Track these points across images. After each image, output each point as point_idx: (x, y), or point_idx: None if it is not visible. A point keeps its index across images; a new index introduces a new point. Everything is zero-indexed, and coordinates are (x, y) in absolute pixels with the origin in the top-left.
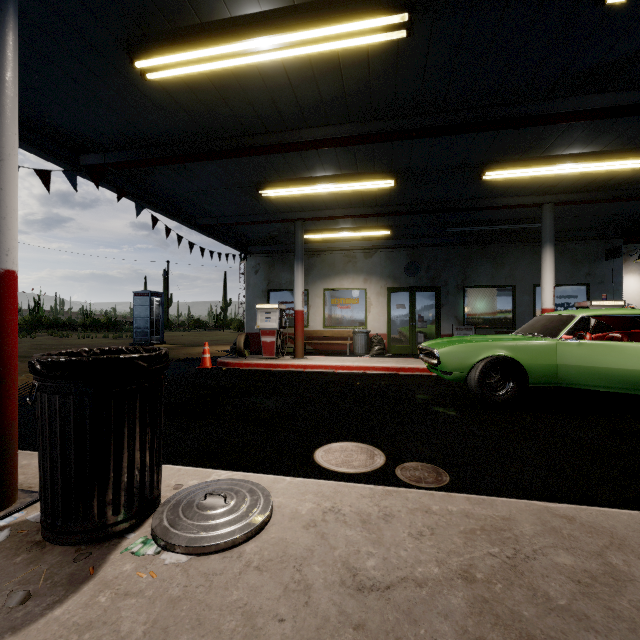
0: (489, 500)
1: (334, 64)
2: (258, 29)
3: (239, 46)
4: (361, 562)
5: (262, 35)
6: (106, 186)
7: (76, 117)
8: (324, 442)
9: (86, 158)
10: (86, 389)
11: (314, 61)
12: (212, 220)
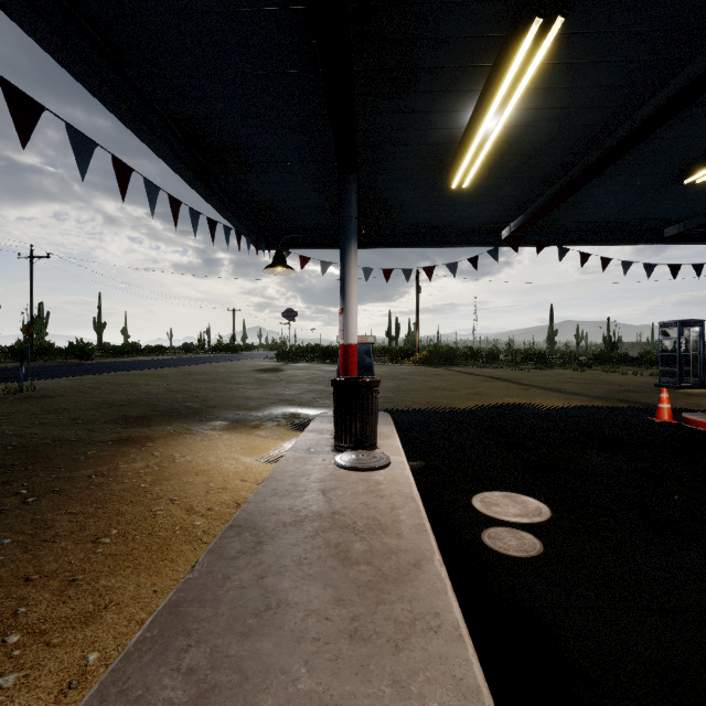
0: (425, 533)
1: (569, 68)
2: (477, 123)
3: (475, 142)
4: (339, 490)
5: (482, 123)
6: (528, 245)
7: (475, 217)
8: (526, 493)
9: (504, 233)
10: (335, 391)
11: (548, 85)
12: (683, 226)
